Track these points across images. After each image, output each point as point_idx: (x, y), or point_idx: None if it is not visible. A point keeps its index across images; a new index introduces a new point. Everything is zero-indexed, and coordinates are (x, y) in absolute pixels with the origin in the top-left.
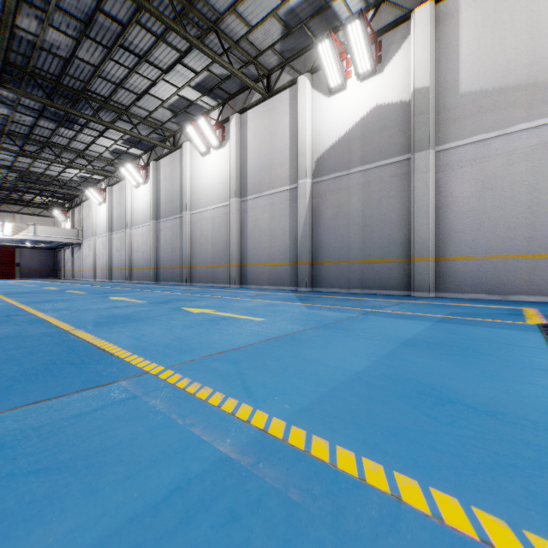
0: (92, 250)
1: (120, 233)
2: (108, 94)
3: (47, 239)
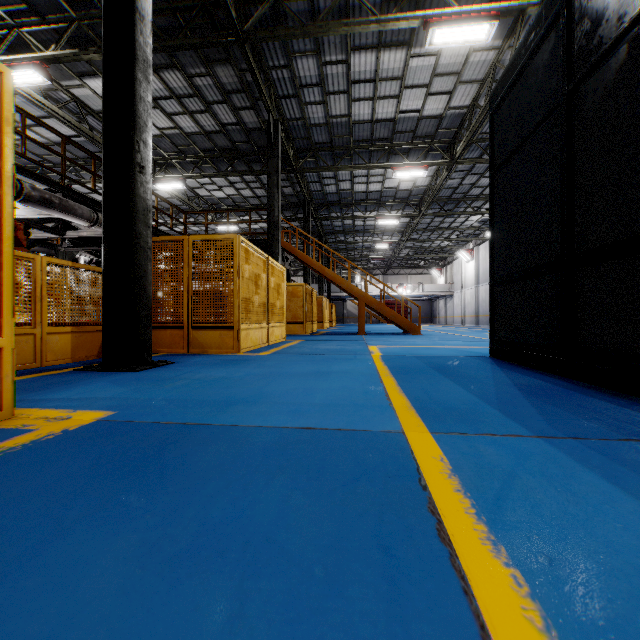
0: (461, 300)
1: (485, 285)
2: (479, 193)
3: (430, 293)
